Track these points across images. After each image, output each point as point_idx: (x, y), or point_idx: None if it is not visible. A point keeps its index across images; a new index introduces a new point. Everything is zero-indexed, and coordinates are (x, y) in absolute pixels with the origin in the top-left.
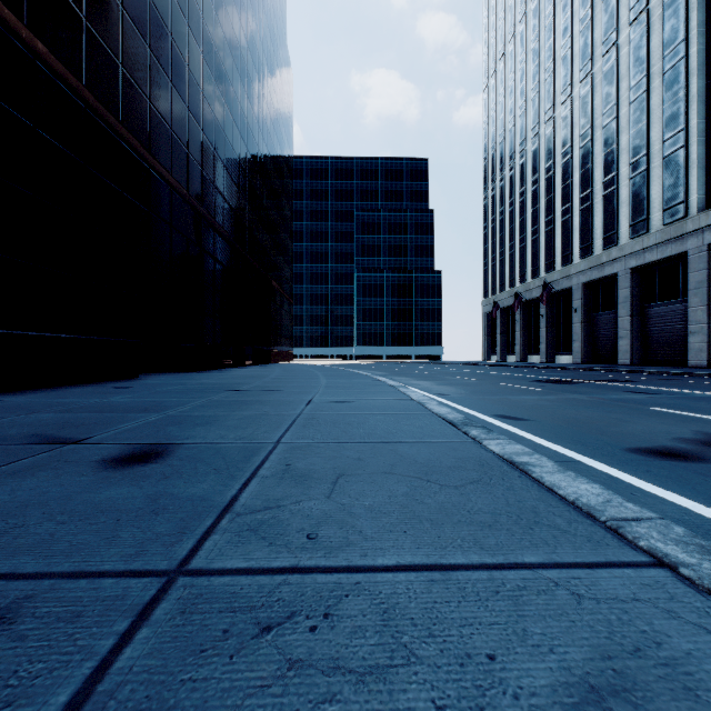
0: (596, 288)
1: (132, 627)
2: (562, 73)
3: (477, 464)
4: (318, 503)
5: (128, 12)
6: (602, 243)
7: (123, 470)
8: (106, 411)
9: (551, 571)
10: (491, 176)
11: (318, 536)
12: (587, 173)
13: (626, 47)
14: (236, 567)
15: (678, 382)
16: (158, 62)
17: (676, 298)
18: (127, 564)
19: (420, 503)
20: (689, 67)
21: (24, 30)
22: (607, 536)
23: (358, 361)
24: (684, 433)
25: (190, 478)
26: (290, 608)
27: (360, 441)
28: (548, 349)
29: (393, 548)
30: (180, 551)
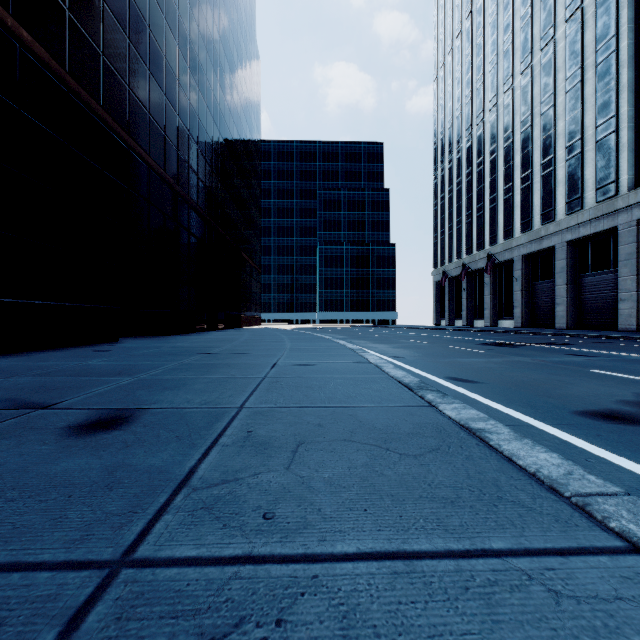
0: (535, 259)
1: (58, 639)
2: (505, 66)
3: (434, 431)
4: (276, 476)
5: (108, 5)
6: (541, 219)
7: (86, 438)
8: (81, 375)
9: (522, 560)
10: (440, 158)
11: (275, 515)
12: (527, 156)
13: (562, 41)
14: (184, 555)
15: (611, 345)
16: (137, 52)
17: (607, 268)
18: (68, 553)
19: (380, 475)
20: (619, 59)
21: (10, 19)
22: (574, 514)
23: (320, 325)
24: (626, 396)
25: (151, 446)
26: (239, 611)
27: (321, 406)
28: (492, 314)
29: (353, 530)
30: (128, 535)
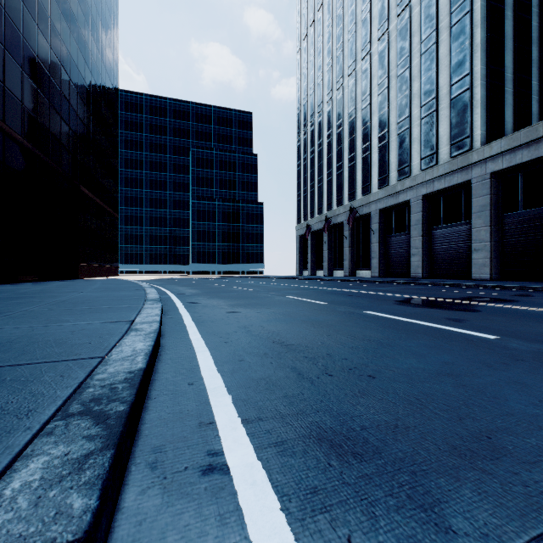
0: (390, 214)
1: None
2: (363, 33)
3: None
4: None
5: None
6: (397, 175)
7: None
8: None
9: None
10: (303, 122)
11: None
12: (384, 116)
13: (417, 7)
14: None
15: None
16: None
17: (458, 221)
18: None
19: None
20: (473, 20)
21: None
22: None
23: (189, 276)
24: None
25: None
26: None
27: None
28: (350, 265)
29: None
30: None
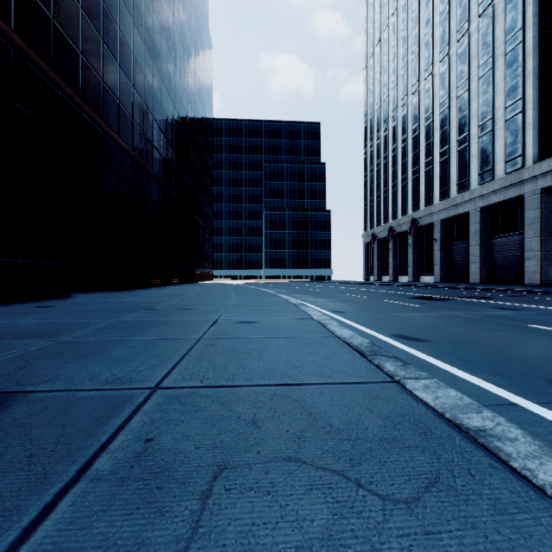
0: (451, 223)
1: None
2: (425, 55)
3: (416, 433)
4: None
5: None
6: (457, 188)
7: None
8: None
9: None
10: (370, 135)
11: None
12: (445, 133)
13: (475, 34)
14: None
15: (527, 299)
16: (90, 21)
17: (514, 231)
18: None
19: None
20: (525, 49)
21: None
22: None
23: (265, 280)
24: None
25: None
26: None
27: (258, 383)
28: (414, 271)
29: None
30: None
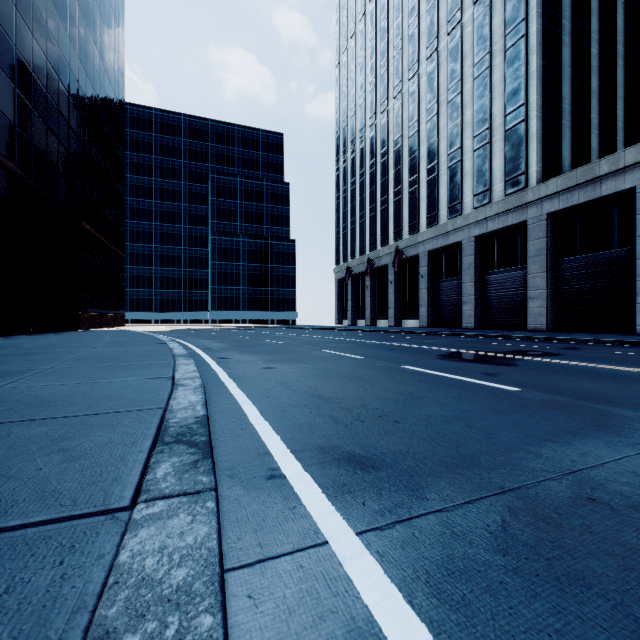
0: (440, 256)
1: None
2: (410, 51)
3: None
4: None
5: None
6: (448, 213)
7: None
8: None
9: None
10: (343, 148)
11: None
12: (433, 146)
13: (469, 26)
14: None
15: (606, 354)
16: None
17: (513, 265)
18: None
19: None
20: (529, 45)
21: None
22: None
23: (209, 326)
24: None
25: None
26: None
27: None
28: (396, 313)
29: None
30: None
